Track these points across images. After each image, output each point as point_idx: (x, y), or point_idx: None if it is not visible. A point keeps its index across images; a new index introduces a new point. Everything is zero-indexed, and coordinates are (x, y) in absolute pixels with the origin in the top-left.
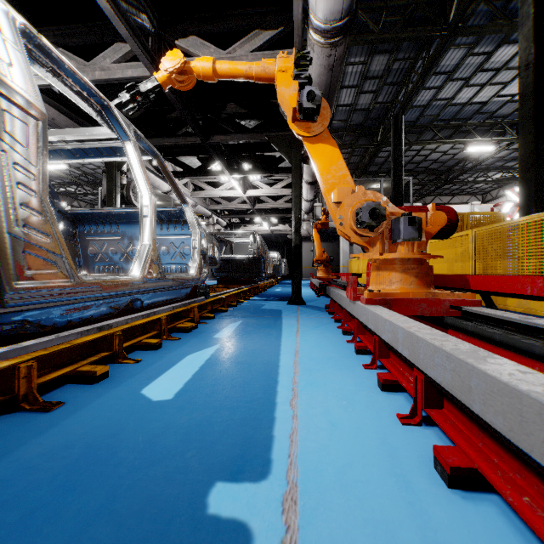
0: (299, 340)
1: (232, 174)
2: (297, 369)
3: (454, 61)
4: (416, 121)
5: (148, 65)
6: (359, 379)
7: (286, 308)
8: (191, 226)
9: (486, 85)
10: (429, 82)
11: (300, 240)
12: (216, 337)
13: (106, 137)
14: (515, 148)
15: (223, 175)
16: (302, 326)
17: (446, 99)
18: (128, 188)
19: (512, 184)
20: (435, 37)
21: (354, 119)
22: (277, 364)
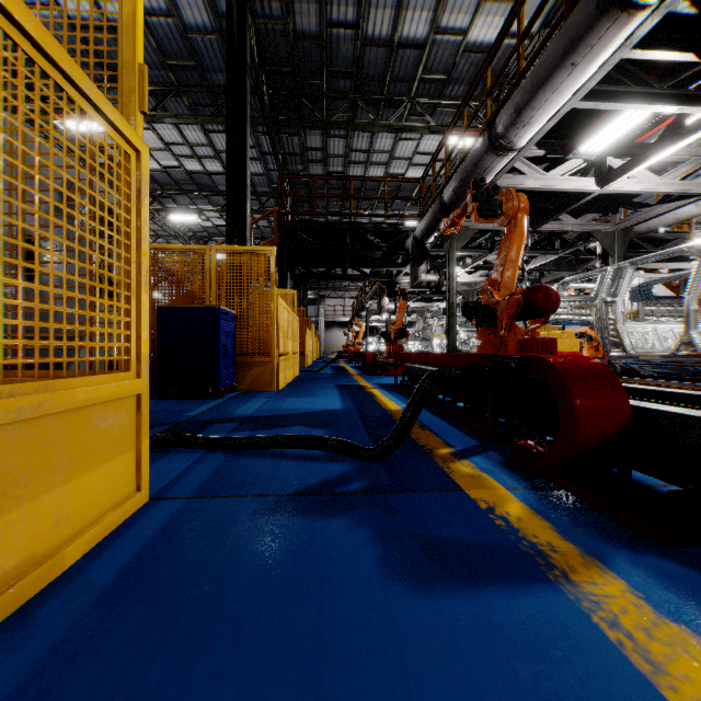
0: None
1: None
2: None
3: None
4: None
5: None
6: None
7: None
8: None
9: None
10: None
11: None
12: None
13: None
14: None
15: None
16: None
17: None
18: None
19: None
20: None
21: None
22: None
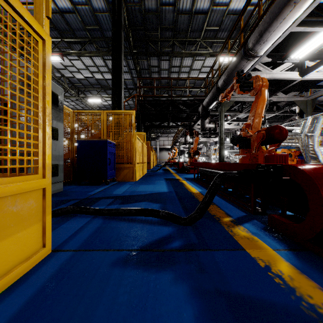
0: None
1: None
2: None
3: None
4: None
5: None
6: None
7: None
8: None
9: None
10: None
11: None
12: None
13: None
14: None
15: None
16: None
17: None
18: None
19: None
20: None
21: None
22: None
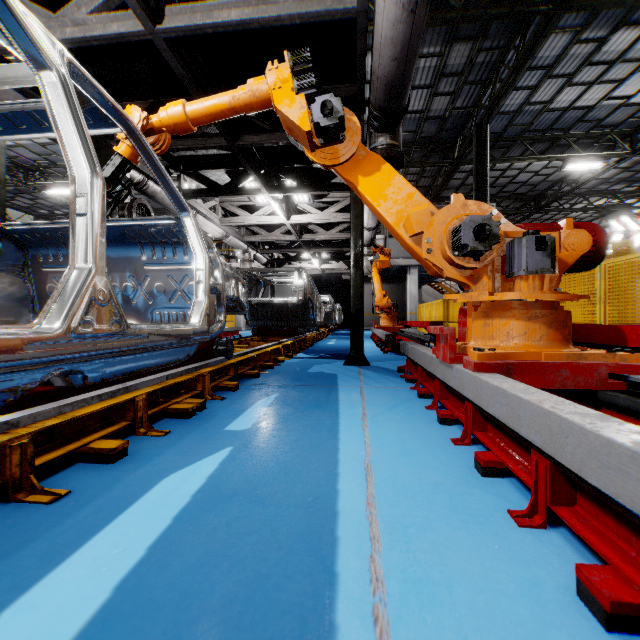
0: (369, 437)
1: (271, 193)
2: (374, 525)
3: (555, 51)
4: (503, 131)
5: (138, 13)
6: (521, 567)
7: (342, 371)
8: (194, 248)
9: (594, 83)
10: (522, 79)
11: (362, 276)
12: (230, 428)
13: (33, 84)
14: (624, 166)
15: (260, 194)
16: (369, 406)
17: (542, 103)
18: (130, 207)
19: (618, 213)
20: (536, 15)
21: (425, 130)
22: (333, 506)
